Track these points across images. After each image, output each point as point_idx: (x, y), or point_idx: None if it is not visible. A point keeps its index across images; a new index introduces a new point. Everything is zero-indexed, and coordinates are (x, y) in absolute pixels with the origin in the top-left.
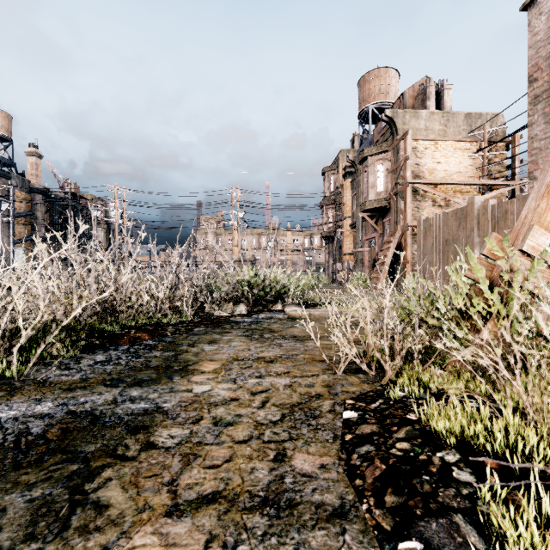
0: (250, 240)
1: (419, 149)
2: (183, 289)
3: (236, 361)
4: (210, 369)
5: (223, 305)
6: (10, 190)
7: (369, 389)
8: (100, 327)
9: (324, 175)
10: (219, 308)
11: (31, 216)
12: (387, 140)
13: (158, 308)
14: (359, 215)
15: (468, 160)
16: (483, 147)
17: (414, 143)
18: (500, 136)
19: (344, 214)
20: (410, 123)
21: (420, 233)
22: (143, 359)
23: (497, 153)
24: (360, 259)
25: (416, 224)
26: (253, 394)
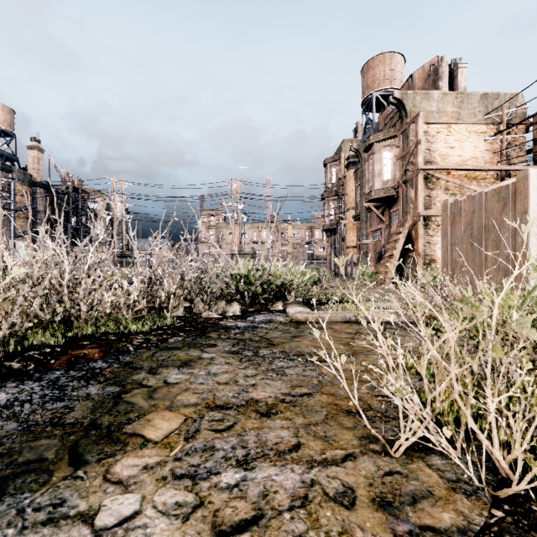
0: (246, 228)
1: (431, 133)
2: (164, 285)
3: (210, 411)
4: (160, 436)
5: (215, 304)
6: (11, 184)
7: (480, 520)
8: (37, 340)
9: (326, 167)
10: (210, 308)
11: (32, 209)
12: (394, 125)
13: (130, 309)
14: (364, 205)
15: (484, 144)
16: (501, 129)
17: (425, 127)
18: (520, 118)
19: (347, 205)
20: (421, 105)
21: (447, 219)
22: (62, 404)
23: (517, 136)
24: (364, 251)
25: (428, 214)
26: (222, 535)
